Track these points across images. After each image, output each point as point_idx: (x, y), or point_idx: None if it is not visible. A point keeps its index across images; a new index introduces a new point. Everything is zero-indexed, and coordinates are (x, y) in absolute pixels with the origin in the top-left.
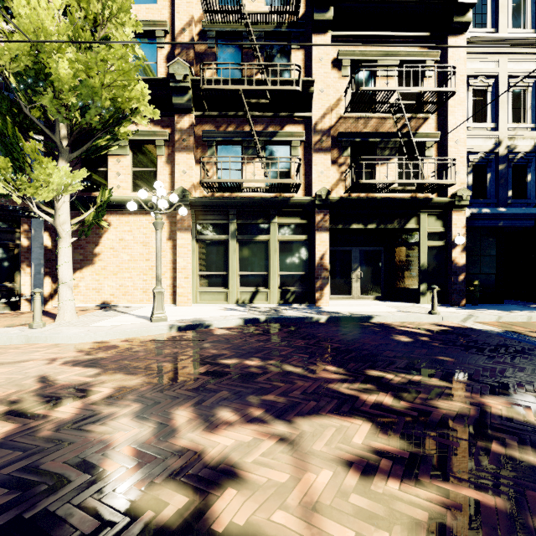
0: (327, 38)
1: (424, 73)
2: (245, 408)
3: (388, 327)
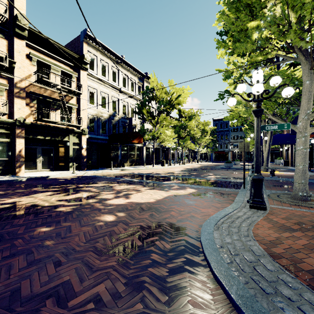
0: (24, 43)
1: (71, 79)
2: (10, 197)
3: (56, 178)
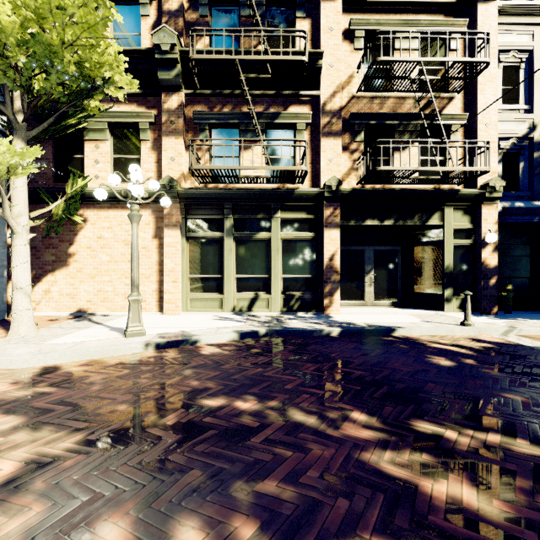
0: (338, 4)
1: (448, 46)
2: (226, 517)
3: (416, 344)
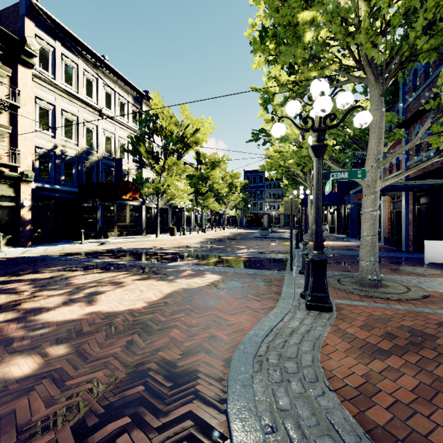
0: None
1: None
2: None
3: None
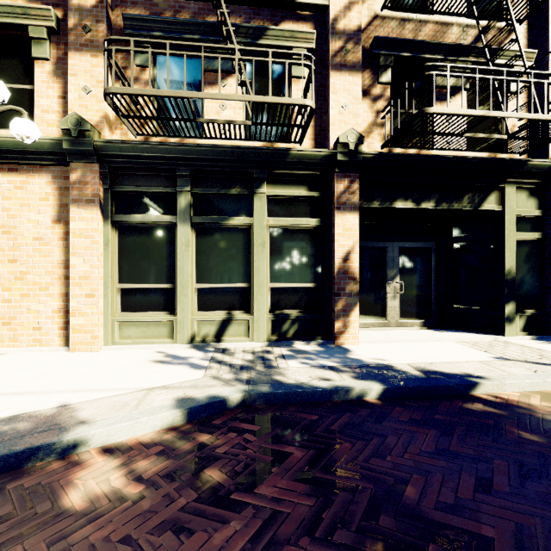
0: None
1: None
2: None
3: (548, 426)
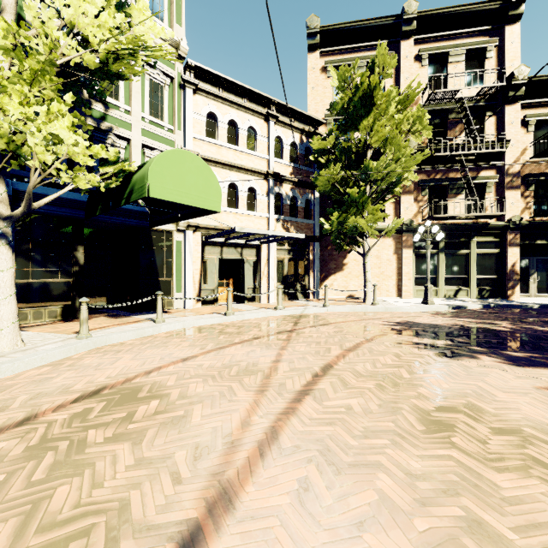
0: (517, 106)
1: None
2: None
3: None
